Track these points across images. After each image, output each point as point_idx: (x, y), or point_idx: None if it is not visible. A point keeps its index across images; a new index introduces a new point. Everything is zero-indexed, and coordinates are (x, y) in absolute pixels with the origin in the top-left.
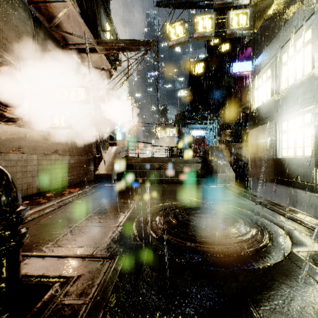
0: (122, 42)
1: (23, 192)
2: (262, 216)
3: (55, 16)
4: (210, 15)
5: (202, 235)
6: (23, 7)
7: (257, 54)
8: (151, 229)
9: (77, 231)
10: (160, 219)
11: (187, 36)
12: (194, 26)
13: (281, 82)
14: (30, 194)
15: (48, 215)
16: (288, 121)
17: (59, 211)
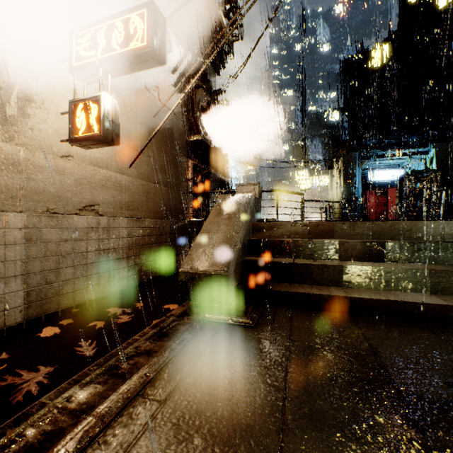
0: None
1: None
2: None
3: None
4: None
5: None
6: None
7: None
8: None
9: None
10: None
11: None
12: None
13: None
14: None
15: None
16: None
17: None
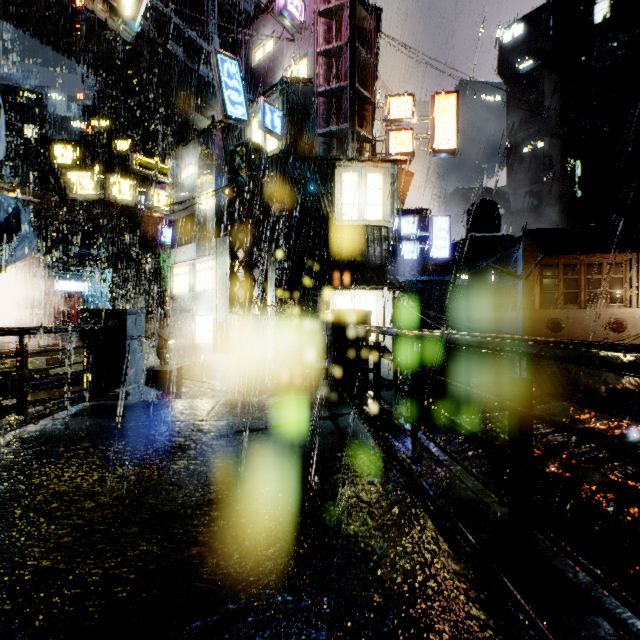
0: None
1: None
2: (186, 383)
3: None
4: (129, 182)
5: None
6: None
7: (177, 242)
8: None
9: None
10: None
11: (98, 196)
12: (107, 185)
13: (197, 284)
14: None
15: None
16: (201, 317)
17: None
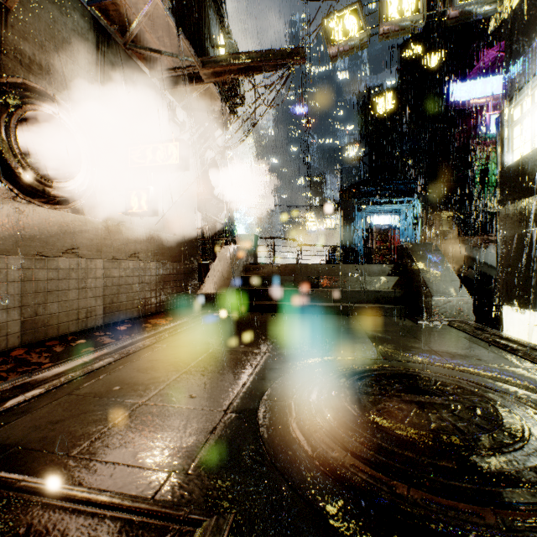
0: (245, 58)
1: (80, 323)
2: None
3: (132, 22)
4: None
5: (437, 465)
6: (80, 11)
7: (519, 49)
8: (299, 427)
9: (141, 418)
10: (319, 401)
11: (366, 32)
12: (379, 11)
13: None
14: (91, 326)
15: (99, 374)
16: None
17: (122, 365)
